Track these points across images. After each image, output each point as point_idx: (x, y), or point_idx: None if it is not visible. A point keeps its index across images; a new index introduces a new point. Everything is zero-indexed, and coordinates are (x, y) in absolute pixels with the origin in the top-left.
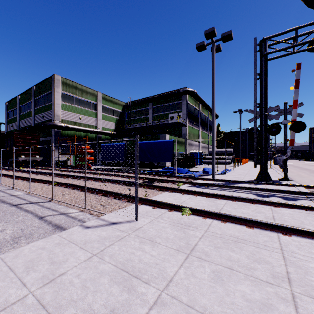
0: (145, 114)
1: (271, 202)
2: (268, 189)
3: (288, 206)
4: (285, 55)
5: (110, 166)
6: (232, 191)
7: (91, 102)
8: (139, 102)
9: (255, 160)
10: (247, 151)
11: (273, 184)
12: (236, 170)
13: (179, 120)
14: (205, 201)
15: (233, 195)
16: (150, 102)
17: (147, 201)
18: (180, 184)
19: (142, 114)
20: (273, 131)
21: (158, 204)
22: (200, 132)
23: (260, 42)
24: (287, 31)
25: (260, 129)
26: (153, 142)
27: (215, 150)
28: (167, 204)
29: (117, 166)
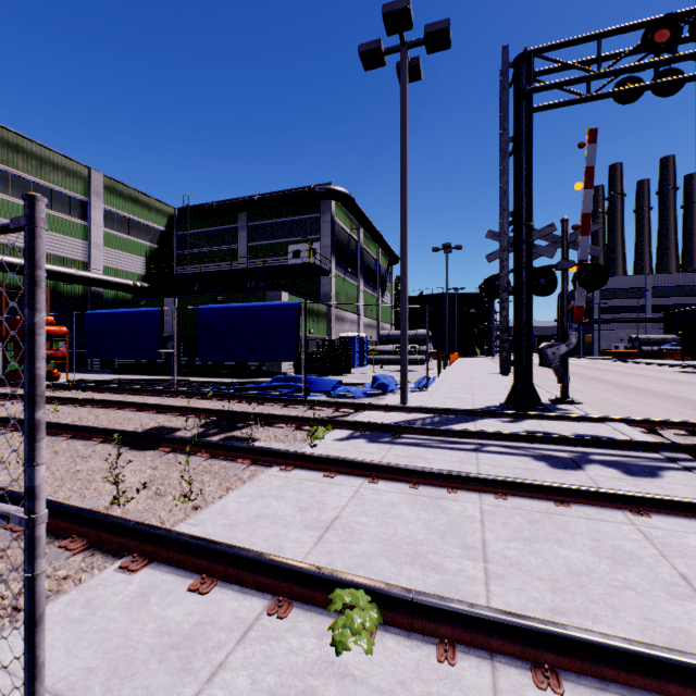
0: (231, 240)
1: (619, 496)
2: (561, 438)
3: (675, 510)
4: (570, 103)
5: (126, 372)
6: (472, 449)
7: (72, 195)
8: (212, 209)
9: (506, 356)
10: (456, 336)
11: (554, 416)
12: (446, 380)
13: (313, 261)
14: (413, 507)
15: (484, 467)
16: (242, 211)
17: (178, 548)
18: (318, 431)
19: (220, 240)
20: (541, 285)
21: (225, 564)
22: (362, 291)
23: (516, 62)
24: (579, 38)
25: (516, 278)
26: (244, 307)
27: (393, 333)
28: (265, 564)
29: (146, 373)
